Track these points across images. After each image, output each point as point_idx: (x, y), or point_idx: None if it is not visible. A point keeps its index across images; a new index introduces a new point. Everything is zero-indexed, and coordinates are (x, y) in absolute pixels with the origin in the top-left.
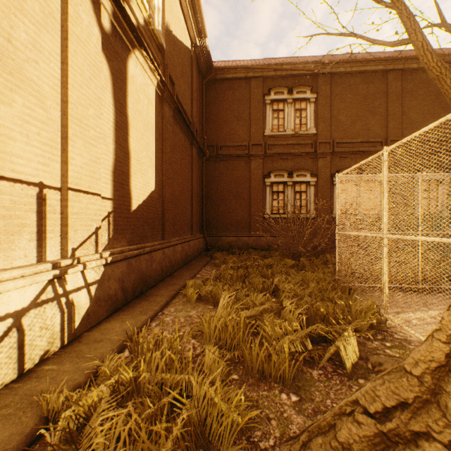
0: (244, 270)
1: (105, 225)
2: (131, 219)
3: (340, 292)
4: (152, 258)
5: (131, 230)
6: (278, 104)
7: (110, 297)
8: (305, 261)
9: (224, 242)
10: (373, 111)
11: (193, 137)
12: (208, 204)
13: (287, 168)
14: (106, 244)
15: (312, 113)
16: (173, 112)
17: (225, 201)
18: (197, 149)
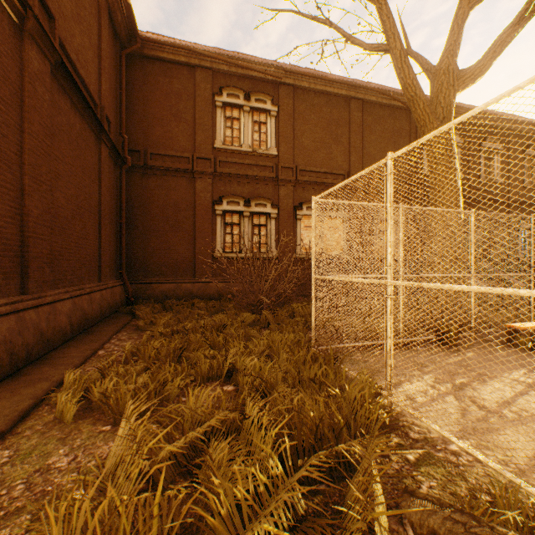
0: (182, 337)
1: None
2: None
3: (325, 366)
4: None
5: None
6: (233, 110)
7: None
8: (269, 314)
9: (156, 291)
10: (336, 140)
11: (102, 128)
12: (132, 236)
13: (244, 194)
14: None
15: (273, 129)
16: (54, 69)
17: (158, 232)
18: (111, 150)
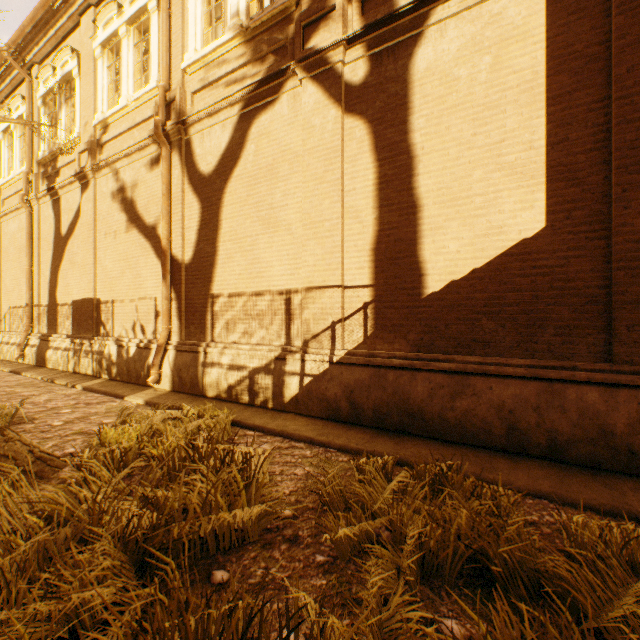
0: None
1: (358, 320)
2: (422, 309)
3: None
4: (464, 388)
5: (422, 326)
6: None
7: (327, 399)
8: None
9: None
10: None
11: None
12: None
13: None
14: (359, 343)
15: None
16: None
17: None
18: None
